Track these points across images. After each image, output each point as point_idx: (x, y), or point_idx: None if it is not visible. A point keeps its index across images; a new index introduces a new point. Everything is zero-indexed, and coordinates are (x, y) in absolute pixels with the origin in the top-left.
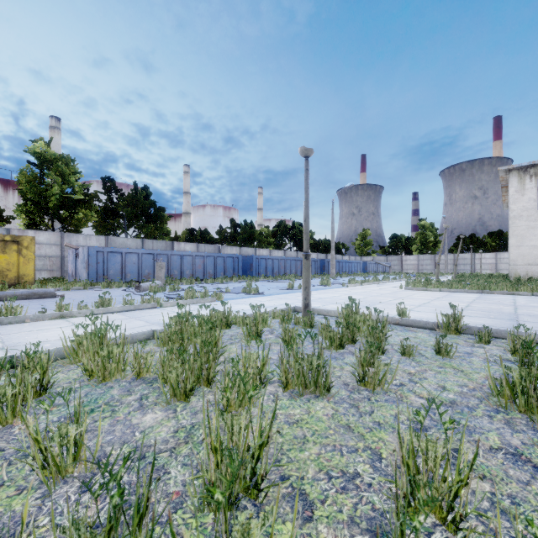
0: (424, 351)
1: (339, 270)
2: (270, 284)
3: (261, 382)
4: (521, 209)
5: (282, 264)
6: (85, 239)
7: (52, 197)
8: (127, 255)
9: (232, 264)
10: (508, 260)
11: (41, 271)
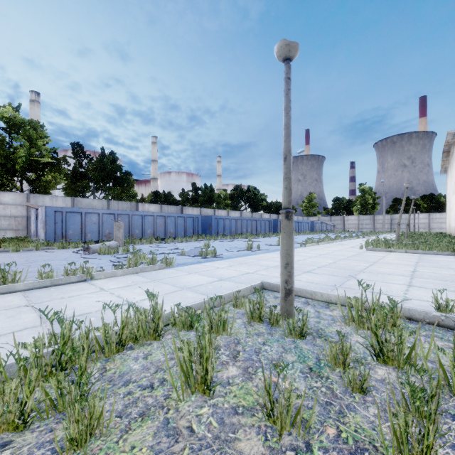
0: None
1: None
2: (228, 243)
3: None
4: None
5: (239, 223)
6: (51, 200)
7: (18, 160)
8: (87, 215)
9: (192, 224)
10: (439, 220)
11: (6, 230)
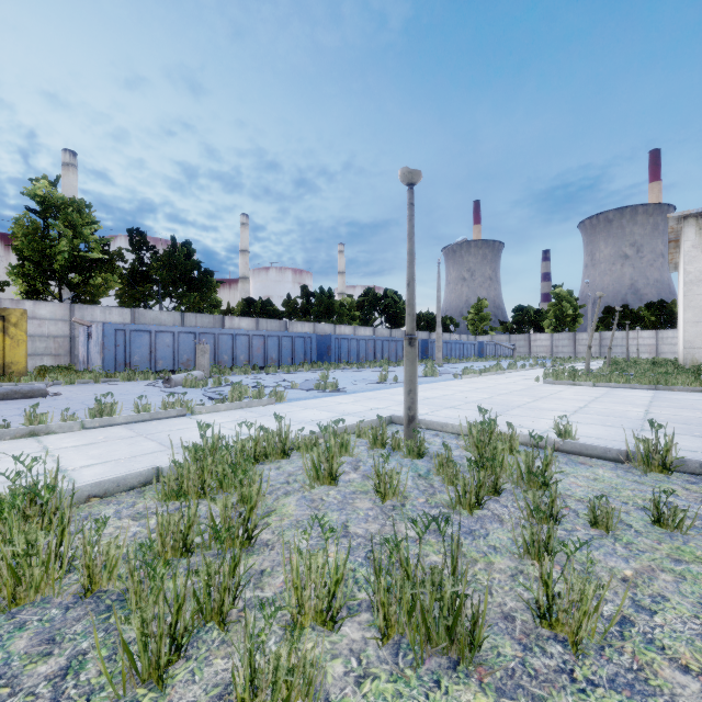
0: (625, 515)
1: (446, 353)
2: (354, 374)
3: (331, 617)
4: (701, 271)
5: (371, 346)
6: (103, 313)
7: (58, 256)
8: (158, 334)
9: (303, 346)
10: (673, 340)
11: (43, 356)
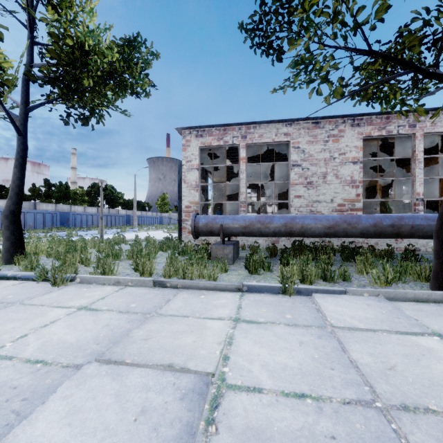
0: None
1: (141, 222)
2: (85, 232)
3: None
4: None
5: (95, 218)
6: None
7: None
8: None
9: (51, 218)
10: None
11: None
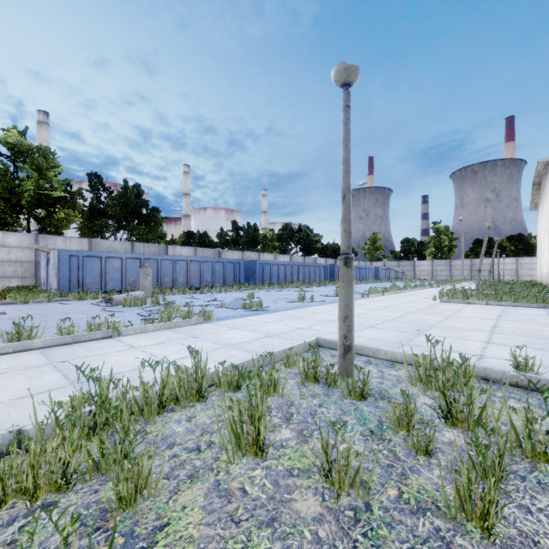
0: None
1: None
2: (276, 294)
3: None
4: None
5: (289, 270)
6: (64, 242)
7: (25, 194)
8: (108, 259)
9: (233, 270)
10: (529, 265)
11: (11, 278)
